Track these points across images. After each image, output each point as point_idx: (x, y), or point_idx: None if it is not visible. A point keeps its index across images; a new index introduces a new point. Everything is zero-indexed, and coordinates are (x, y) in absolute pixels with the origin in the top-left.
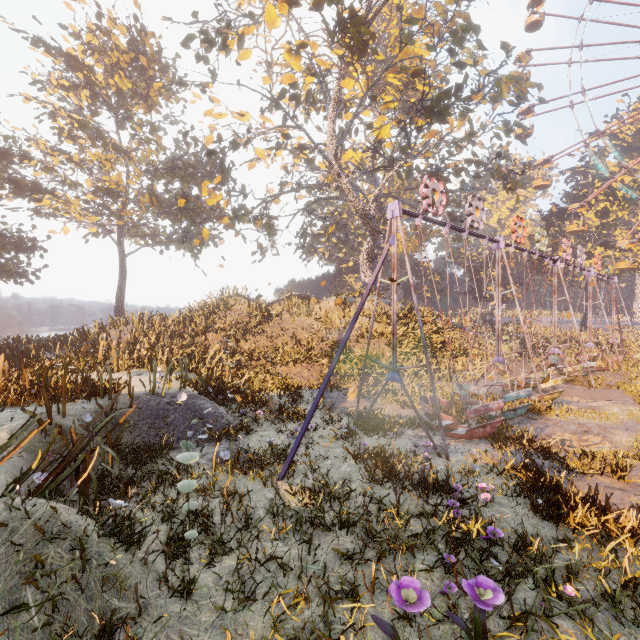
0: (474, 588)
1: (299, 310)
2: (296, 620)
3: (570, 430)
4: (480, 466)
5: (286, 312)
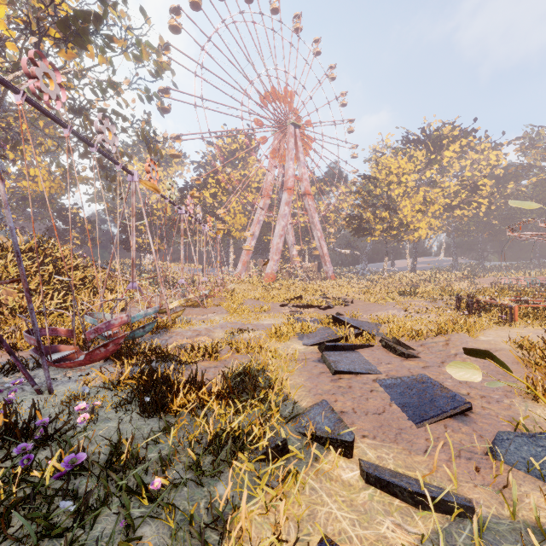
0: None
1: None
2: None
3: (187, 336)
4: (95, 387)
5: None
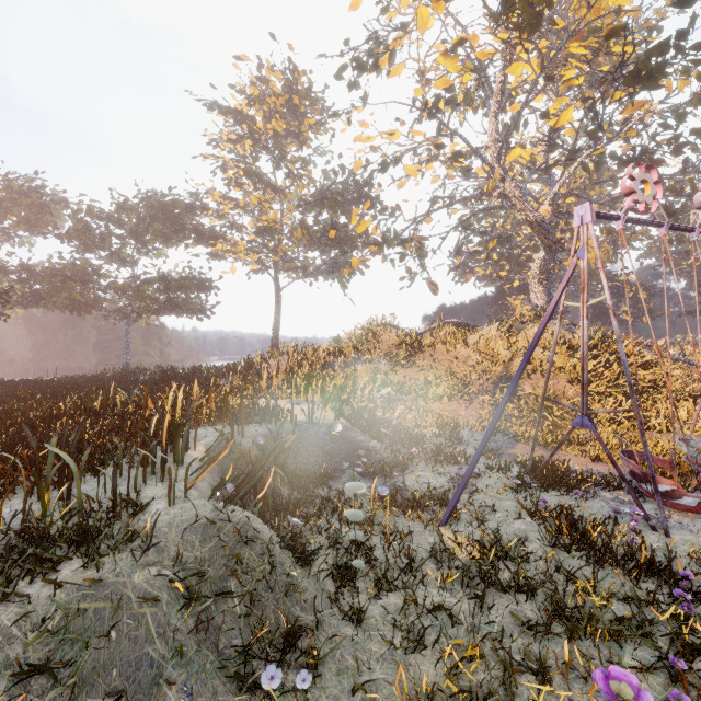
0: None
1: (453, 340)
2: (471, 679)
3: None
4: None
5: (438, 342)
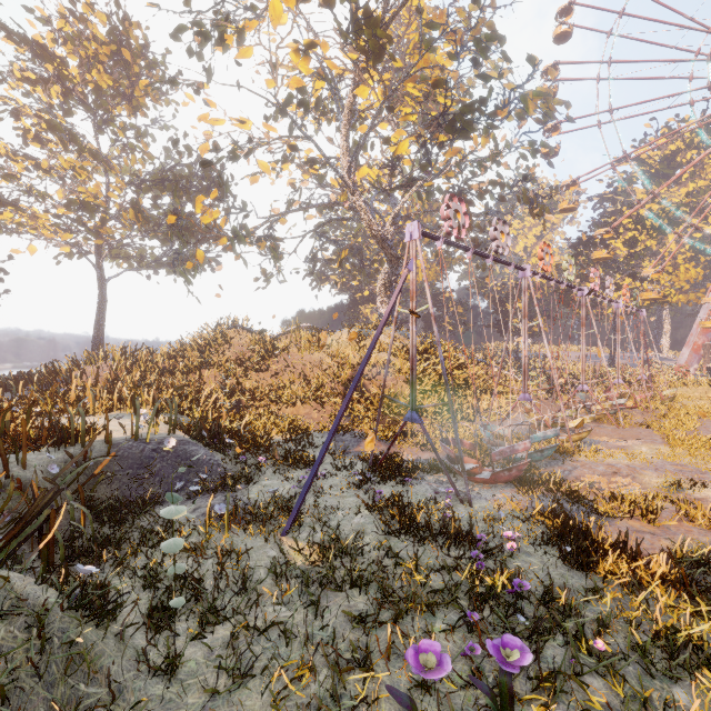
0: (499, 648)
1: (308, 344)
2: (300, 696)
3: (599, 472)
4: (505, 513)
5: (293, 346)
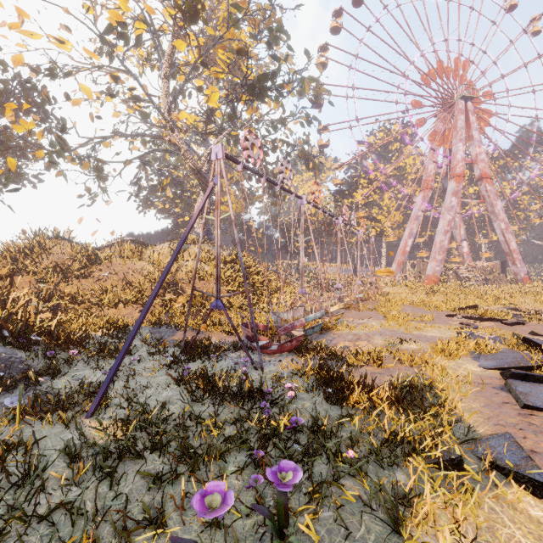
0: (277, 474)
1: (131, 254)
2: None
3: (348, 339)
4: (288, 372)
5: (117, 256)
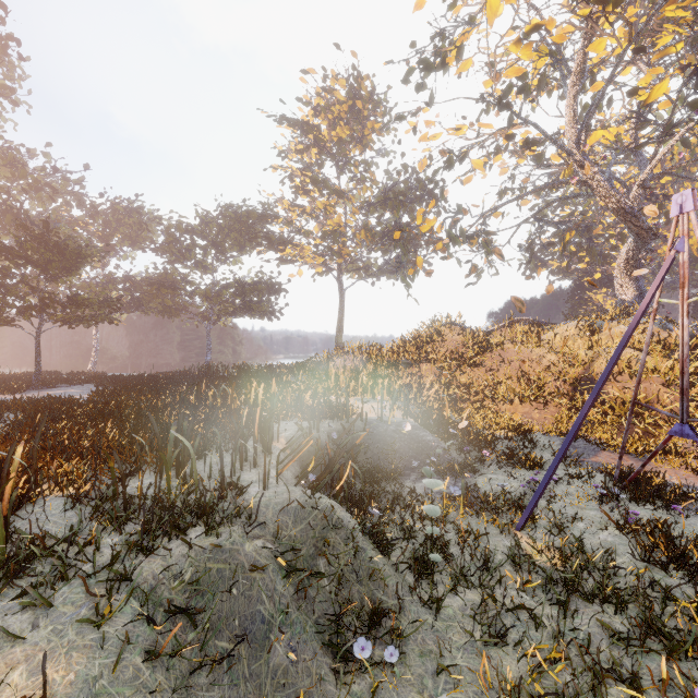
0: None
1: (525, 339)
2: (556, 680)
3: None
4: None
5: (508, 341)
